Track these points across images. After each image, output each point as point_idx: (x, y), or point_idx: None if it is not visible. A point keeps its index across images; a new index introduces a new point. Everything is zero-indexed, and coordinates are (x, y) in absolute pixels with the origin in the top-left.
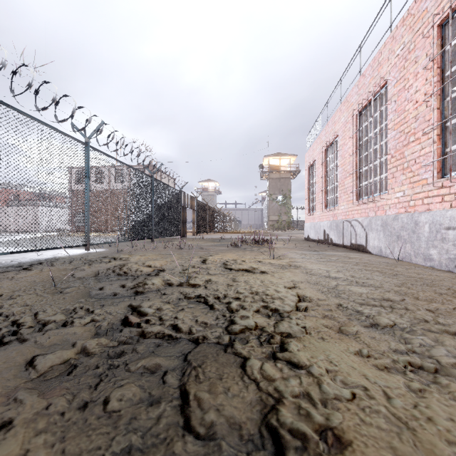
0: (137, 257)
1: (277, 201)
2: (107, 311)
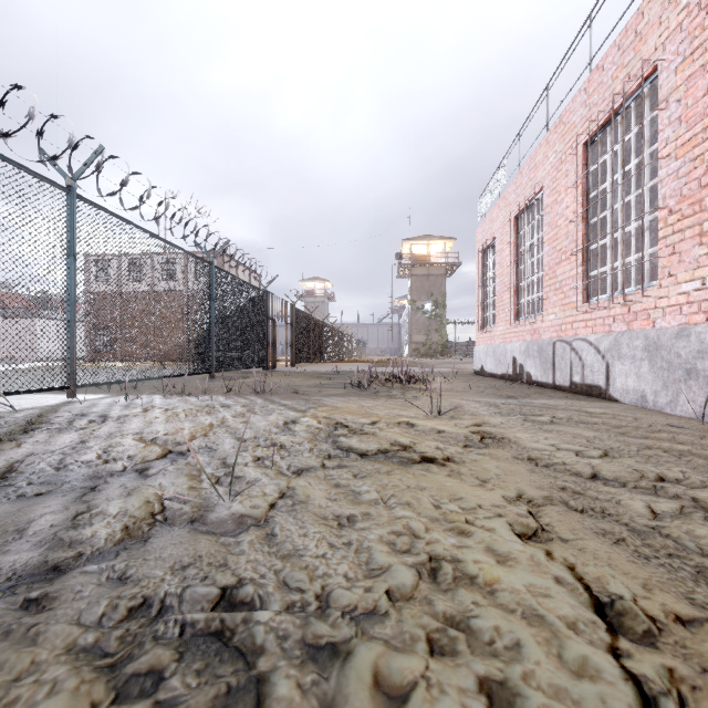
0: (155, 414)
1: (424, 311)
2: None
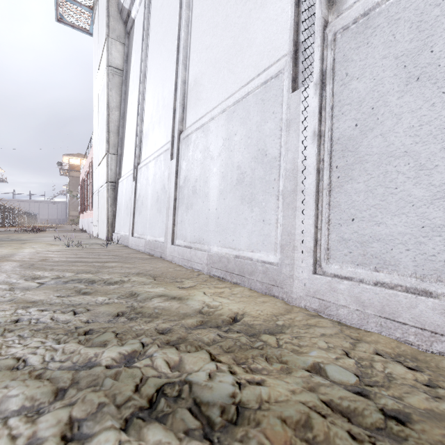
0: None
1: (78, 198)
2: None
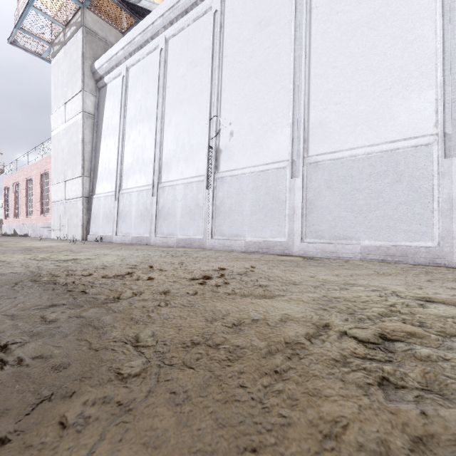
0: None
1: None
2: None
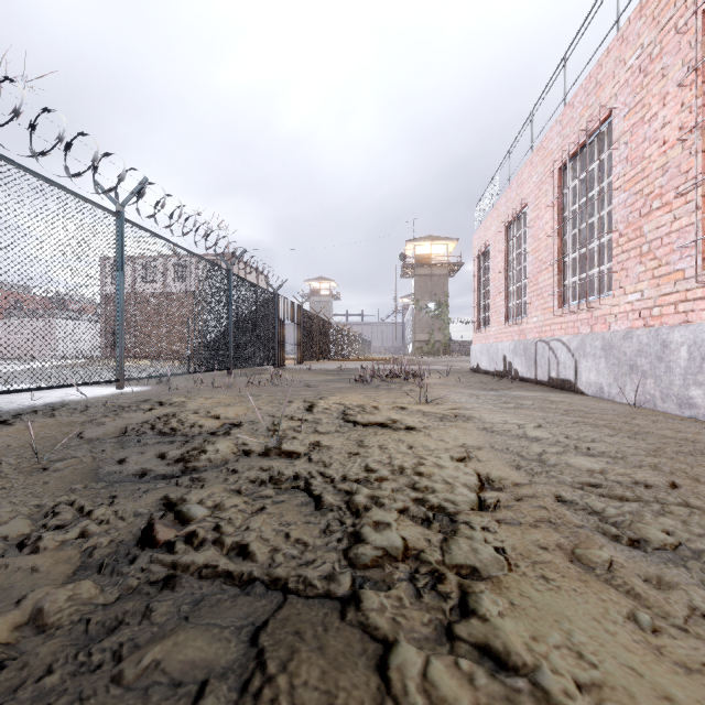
0: (199, 401)
1: (427, 310)
2: (117, 512)
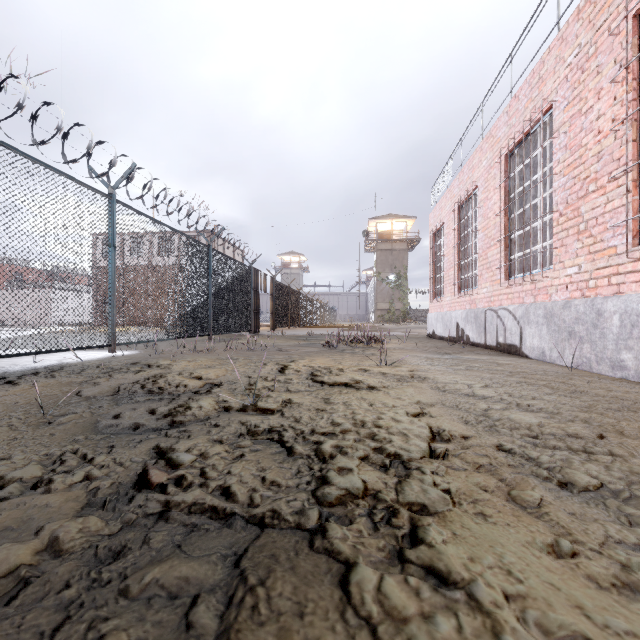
0: (182, 364)
1: (388, 282)
2: (115, 459)
